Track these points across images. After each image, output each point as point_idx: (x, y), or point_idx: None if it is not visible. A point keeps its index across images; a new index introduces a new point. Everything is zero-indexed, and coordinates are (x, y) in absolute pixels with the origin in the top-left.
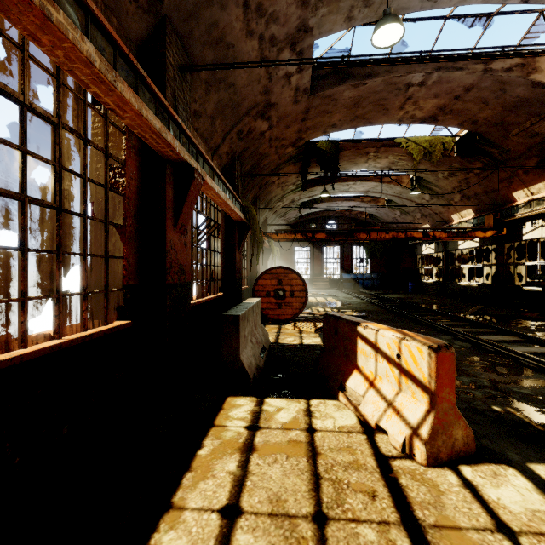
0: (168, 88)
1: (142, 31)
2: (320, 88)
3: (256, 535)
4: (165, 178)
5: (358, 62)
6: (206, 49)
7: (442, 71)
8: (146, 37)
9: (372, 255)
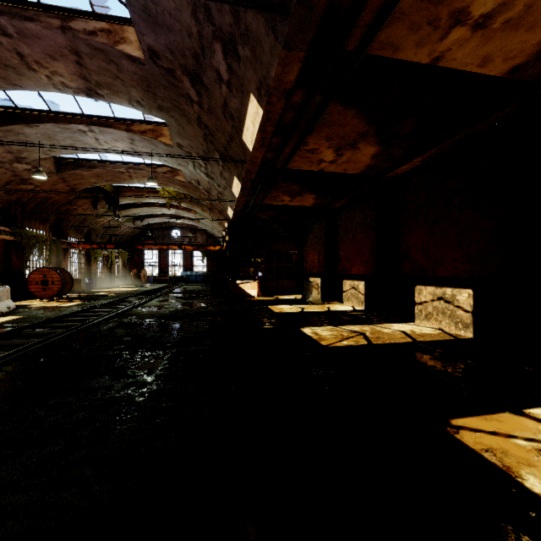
0: None
1: None
2: (64, 170)
3: None
4: None
5: (86, 159)
6: None
7: (132, 169)
8: None
9: (208, 257)
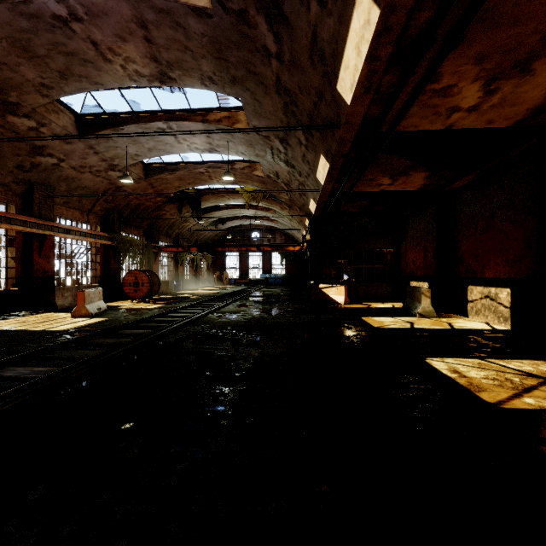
0: (35, 207)
1: (24, 190)
2: (151, 175)
3: (17, 321)
4: (33, 240)
5: (170, 163)
6: (60, 183)
7: (211, 168)
8: (26, 191)
9: (287, 259)
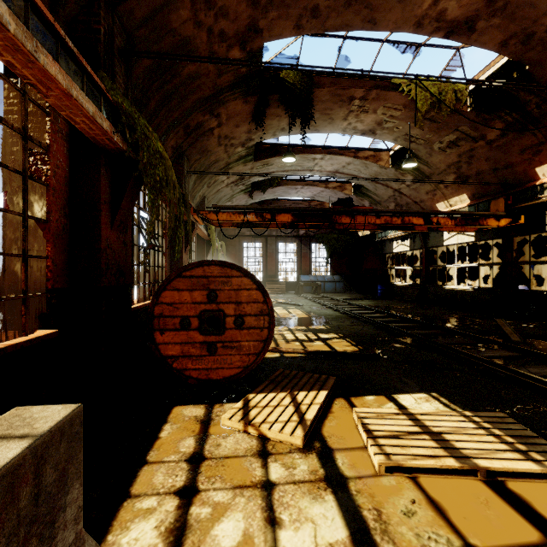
0: None
1: None
2: None
3: None
4: None
5: None
6: None
7: None
8: None
9: (333, 253)
